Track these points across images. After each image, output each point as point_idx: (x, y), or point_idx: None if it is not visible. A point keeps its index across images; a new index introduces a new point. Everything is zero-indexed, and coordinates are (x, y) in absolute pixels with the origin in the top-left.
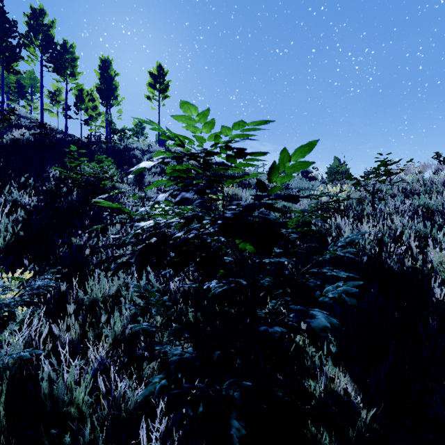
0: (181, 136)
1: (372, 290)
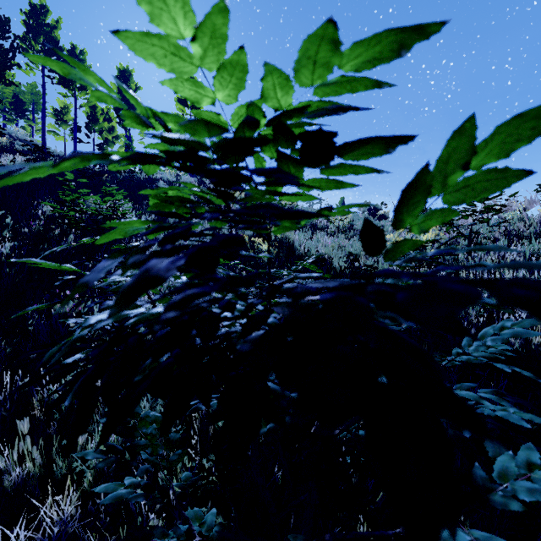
0: (170, 117)
1: (491, 383)
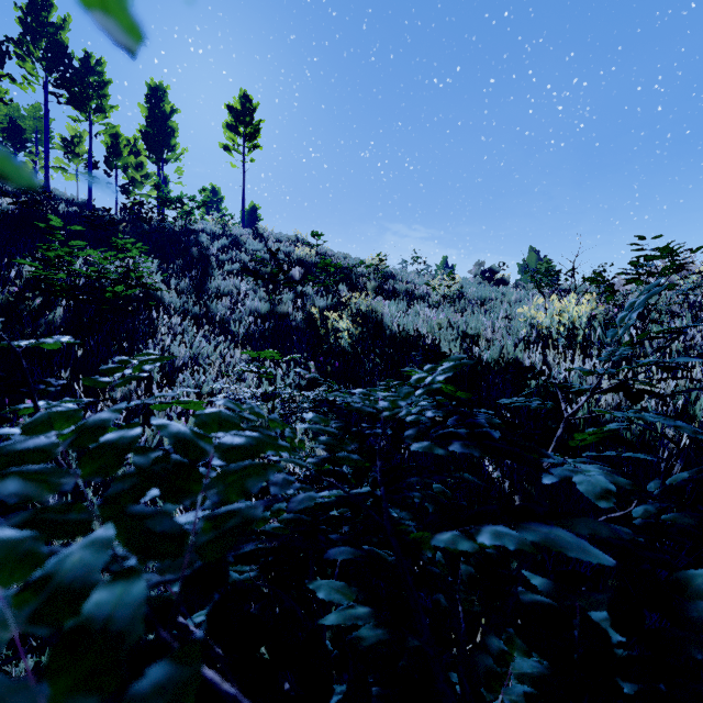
0: None
1: None
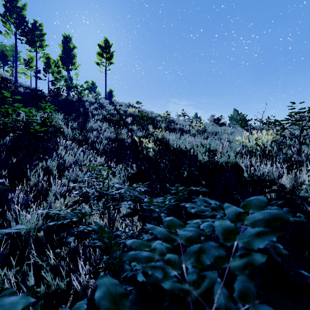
0: None
1: None
